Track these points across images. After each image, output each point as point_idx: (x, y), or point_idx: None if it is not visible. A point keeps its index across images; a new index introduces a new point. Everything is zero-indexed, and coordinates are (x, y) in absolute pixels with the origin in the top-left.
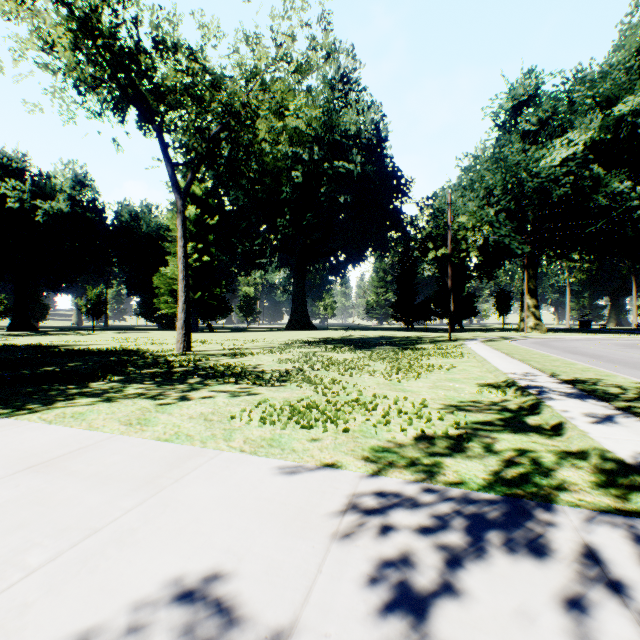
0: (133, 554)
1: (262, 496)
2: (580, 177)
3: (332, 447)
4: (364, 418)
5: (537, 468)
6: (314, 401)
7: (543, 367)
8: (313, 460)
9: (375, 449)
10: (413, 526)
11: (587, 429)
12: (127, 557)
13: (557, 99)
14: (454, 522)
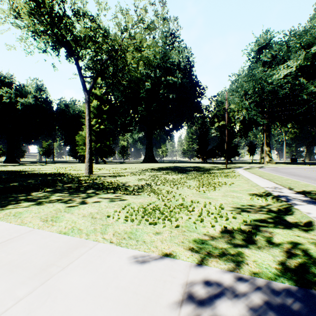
0: None
1: (120, 285)
2: (293, 84)
3: (169, 239)
4: (187, 217)
5: (309, 258)
6: (157, 205)
7: (282, 183)
8: (157, 250)
9: (197, 241)
10: None
11: None
12: None
13: (281, 45)
14: None
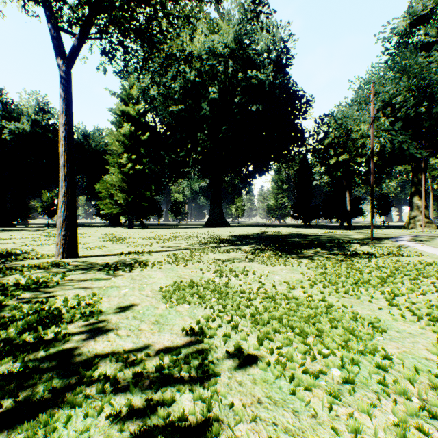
0: None
1: None
2: None
3: None
4: None
5: None
6: None
7: None
8: None
9: None
10: None
11: None
12: None
13: None
14: None
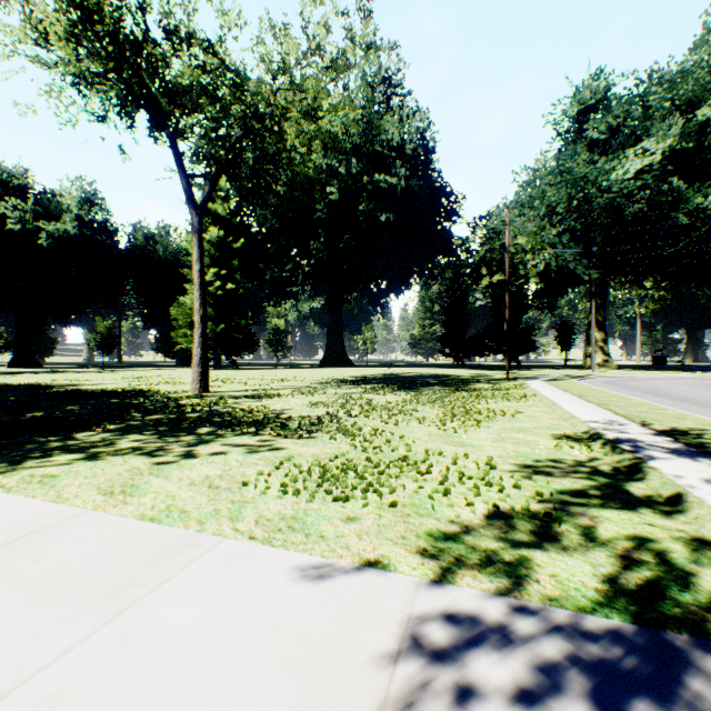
0: None
1: (272, 623)
2: (657, 192)
3: (375, 532)
4: (416, 485)
5: (669, 570)
6: (351, 460)
7: (628, 413)
8: (349, 554)
9: (434, 535)
10: (507, 690)
11: None
12: None
13: (629, 103)
14: (571, 681)
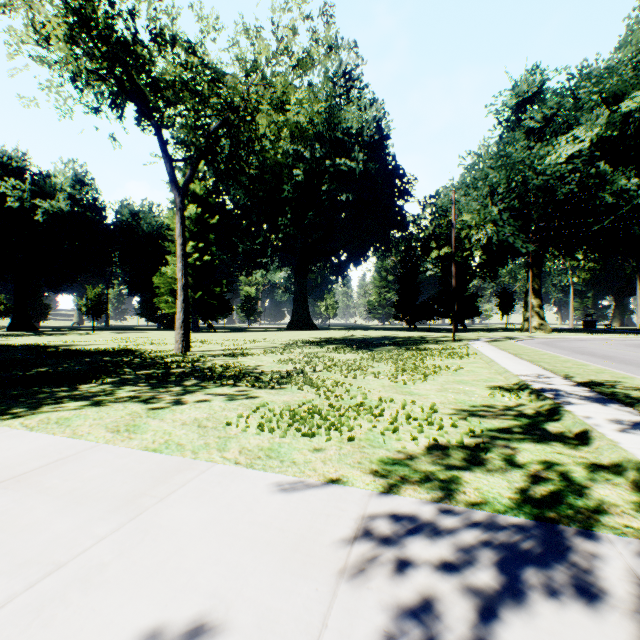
0: (99, 599)
1: (257, 520)
2: (586, 174)
3: (336, 459)
4: (370, 424)
5: (568, 485)
6: (316, 405)
7: (554, 368)
8: (316, 474)
9: (384, 461)
10: (435, 561)
11: (616, 438)
12: (91, 604)
13: (562, 96)
14: (483, 556)
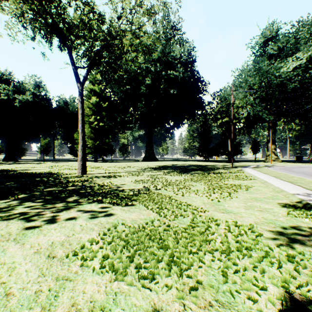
0: None
1: None
2: (303, 77)
3: None
4: (207, 256)
5: None
6: (157, 226)
7: None
8: None
9: None
10: None
11: None
12: None
13: (288, 37)
14: None
